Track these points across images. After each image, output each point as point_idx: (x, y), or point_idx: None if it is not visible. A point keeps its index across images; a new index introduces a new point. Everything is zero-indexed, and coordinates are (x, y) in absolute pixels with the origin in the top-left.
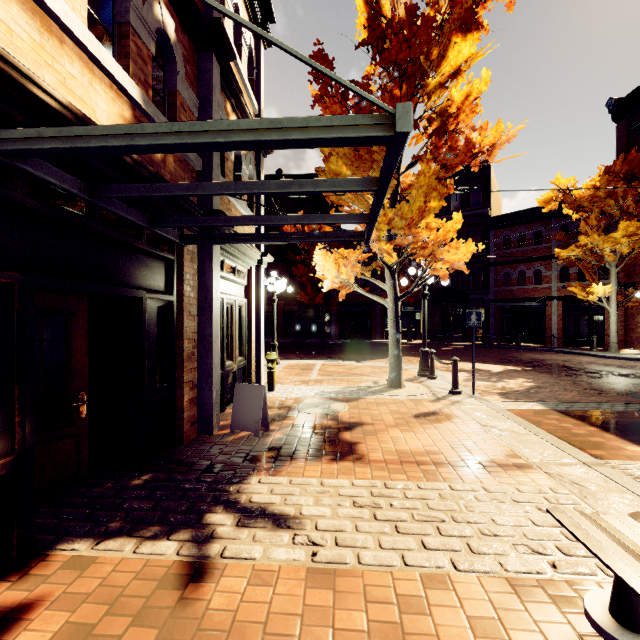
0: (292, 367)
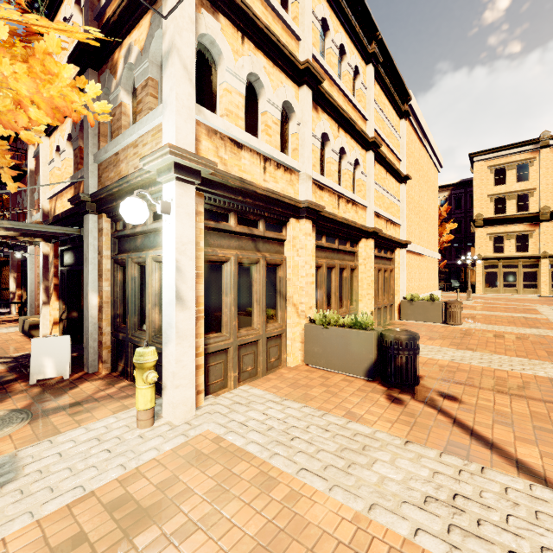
0: None
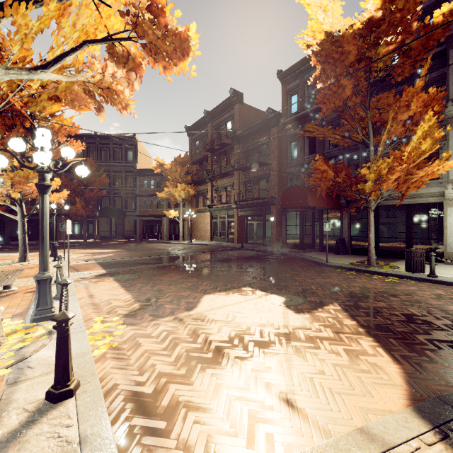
0: None
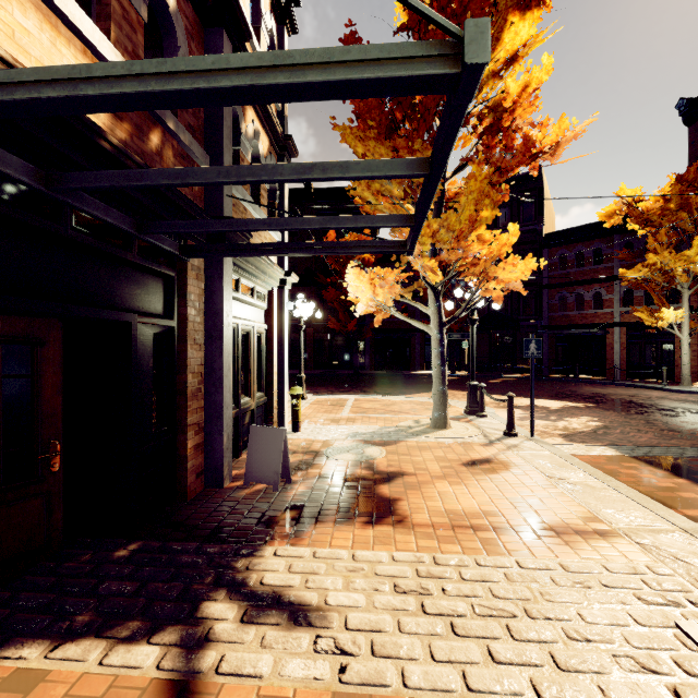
0: (321, 403)
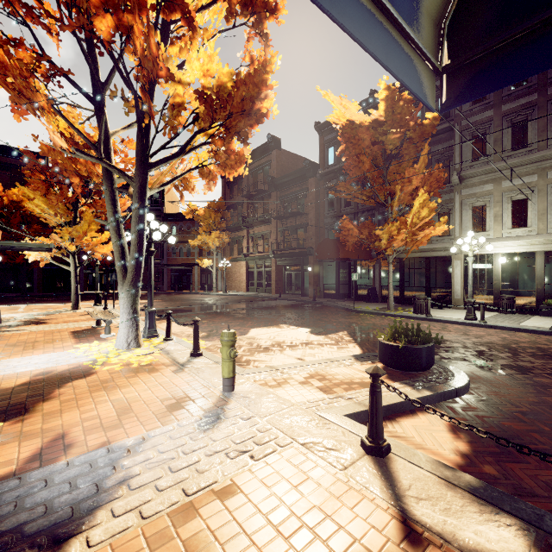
0: None
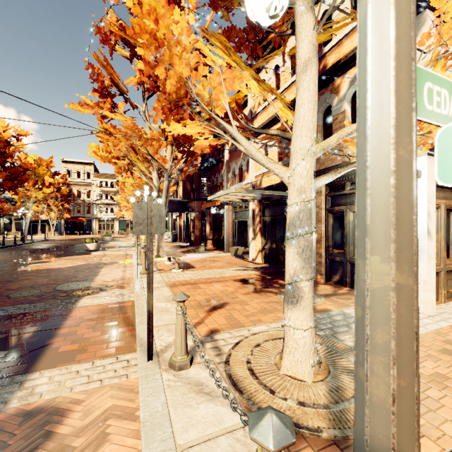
0: None
